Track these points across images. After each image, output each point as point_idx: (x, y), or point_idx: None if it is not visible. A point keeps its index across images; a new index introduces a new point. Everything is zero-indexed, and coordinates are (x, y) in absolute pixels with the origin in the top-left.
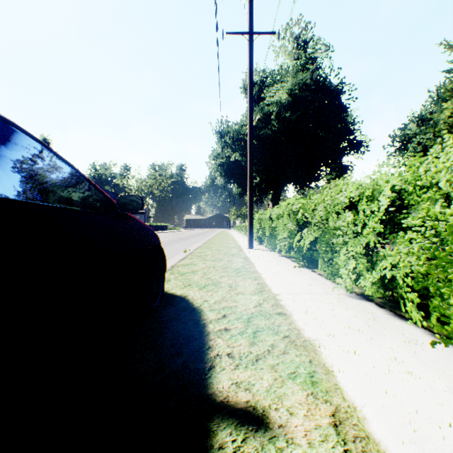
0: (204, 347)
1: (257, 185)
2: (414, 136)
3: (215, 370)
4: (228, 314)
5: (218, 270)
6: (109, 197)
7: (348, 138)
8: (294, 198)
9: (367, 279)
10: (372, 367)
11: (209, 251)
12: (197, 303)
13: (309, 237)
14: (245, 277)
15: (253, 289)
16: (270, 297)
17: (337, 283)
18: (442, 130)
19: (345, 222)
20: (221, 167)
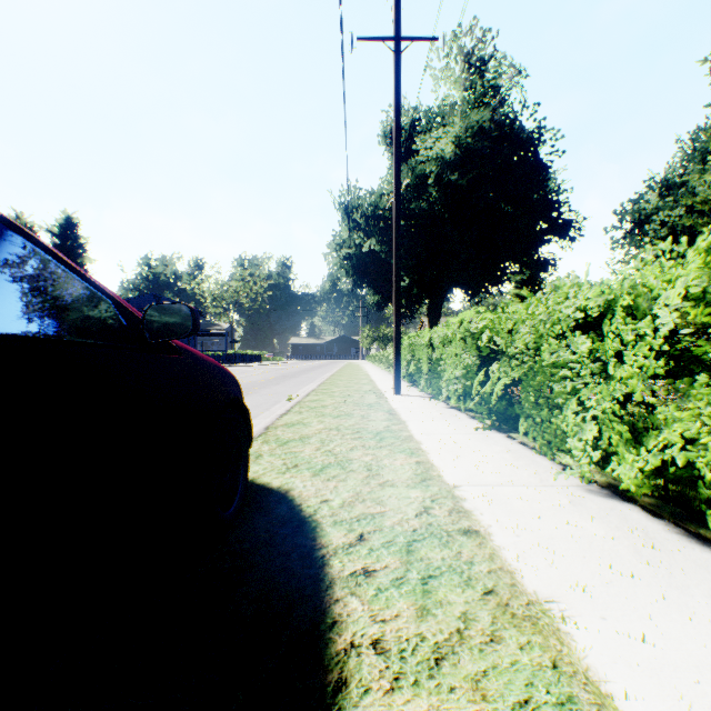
0: (324, 621)
1: (406, 291)
2: (655, 212)
3: (348, 695)
4: (368, 533)
5: (345, 434)
6: (128, 309)
7: (550, 215)
8: (471, 311)
9: (626, 462)
10: (695, 682)
11: (330, 399)
12: (308, 506)
13: (504, 379)
14: (394, 449)
15: (409, 474)
16: (442, 493)
17: (558, 462)
18: (708, 201)
19: (576, 354)
20: (347, 262)
